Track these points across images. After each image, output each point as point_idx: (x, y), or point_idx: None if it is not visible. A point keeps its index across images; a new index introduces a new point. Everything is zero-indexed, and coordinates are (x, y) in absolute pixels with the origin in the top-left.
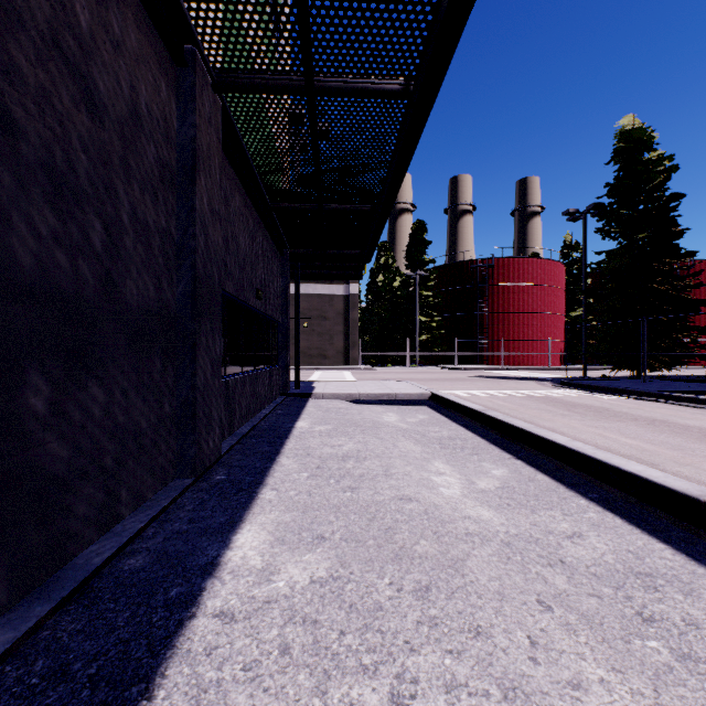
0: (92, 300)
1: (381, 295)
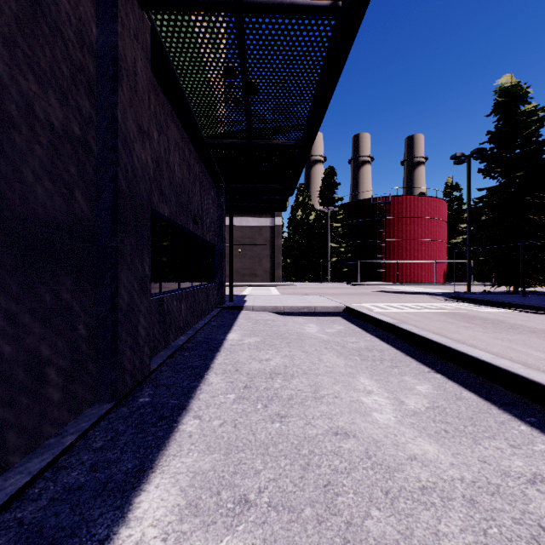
0: None
1: (299, 226)
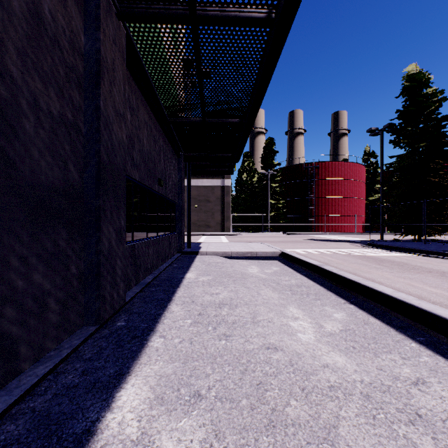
0: None
1: (245, 186)
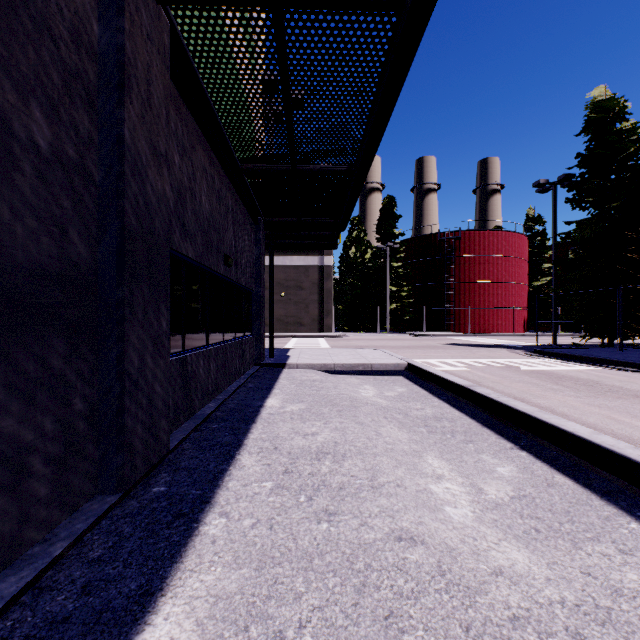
0: None
1: (353, 266)
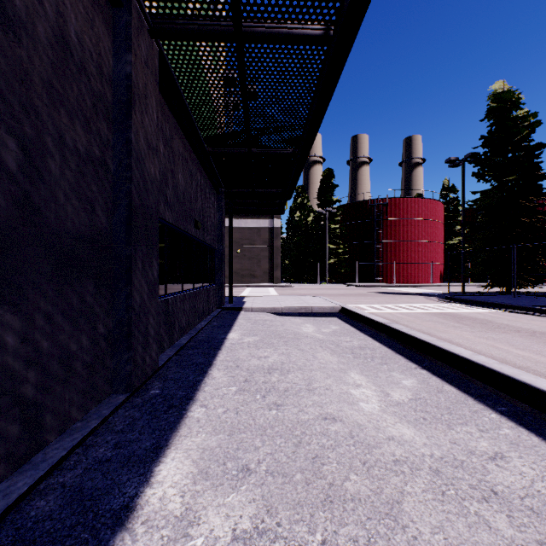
0: (3, 222)
1: (298, 227)
